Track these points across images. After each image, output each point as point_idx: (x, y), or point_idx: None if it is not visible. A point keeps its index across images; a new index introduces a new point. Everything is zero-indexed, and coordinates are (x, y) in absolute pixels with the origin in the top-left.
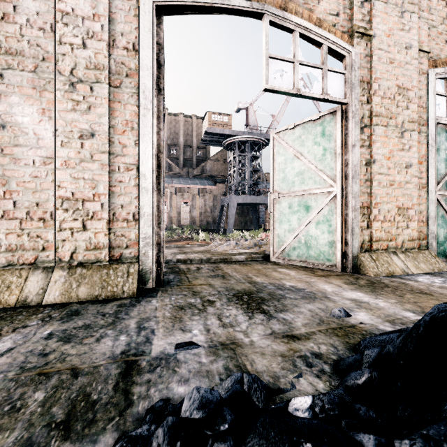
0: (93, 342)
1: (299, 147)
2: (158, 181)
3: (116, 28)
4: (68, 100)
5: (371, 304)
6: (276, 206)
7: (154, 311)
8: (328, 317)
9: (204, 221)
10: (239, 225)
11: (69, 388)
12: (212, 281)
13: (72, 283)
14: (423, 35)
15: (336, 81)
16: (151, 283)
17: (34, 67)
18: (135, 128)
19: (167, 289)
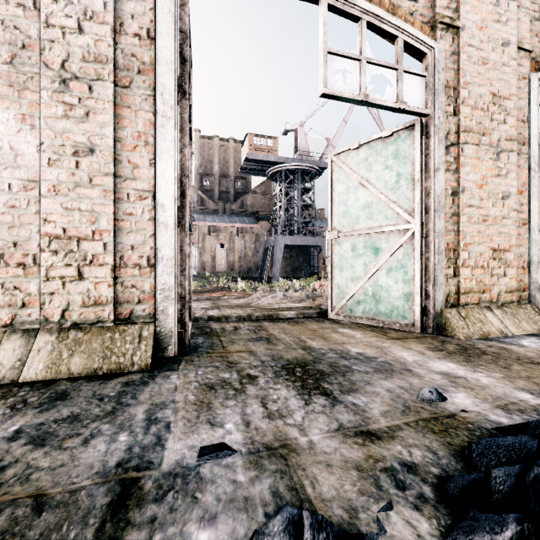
0: (77, 445)
1: (366, 173)
2: (181, 215)
3: (124, 8)
4: (57, 103)
5: (471, 381)
6: (335, 248)
7: (173, 392)
8: (415, 401)
9: (245, 267)
10: (287, 272)
11: (23, 536)
12: (254, 346)
13: (63, 351)
14: (524, 30)
15: (415, 86)
16: (171, 351)
17: (10, 57)
18: (150, 143)
19: (193, 358)
